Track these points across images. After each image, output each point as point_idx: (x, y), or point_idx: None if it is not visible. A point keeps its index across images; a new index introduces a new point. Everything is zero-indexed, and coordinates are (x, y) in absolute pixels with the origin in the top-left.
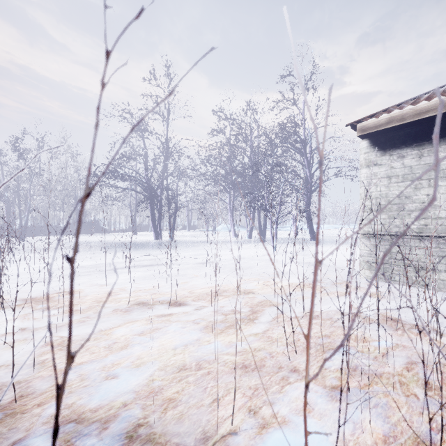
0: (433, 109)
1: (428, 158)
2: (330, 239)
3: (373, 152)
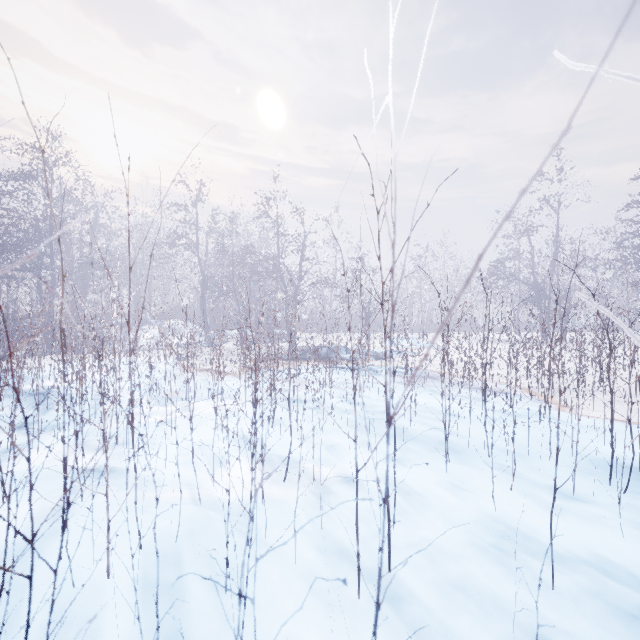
0: None
1: None
2: None
3: None
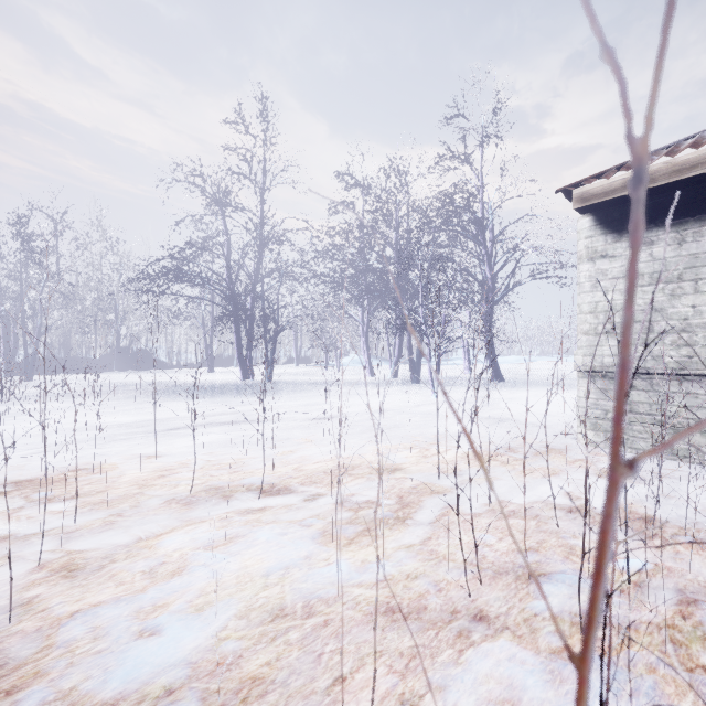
0: (704, 163)
1: (695, 245)
2: (523, 379)
3: (601, 236)
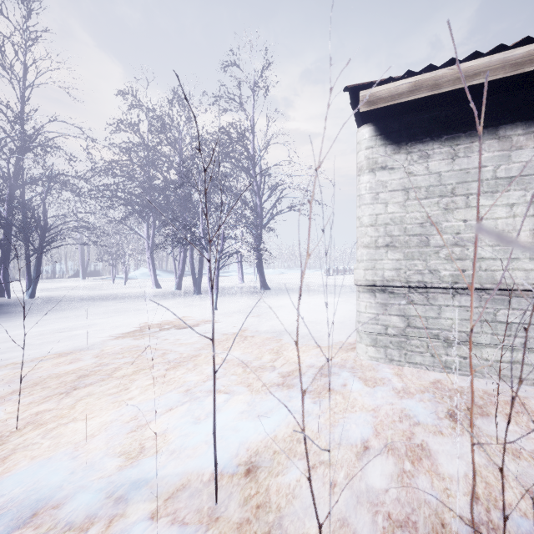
0: (486, 71)
1: (466, 160)
2: (282, 287)
3: (381, 147)
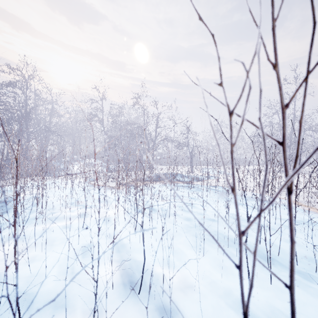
0: None
1: None
2: None
3: None
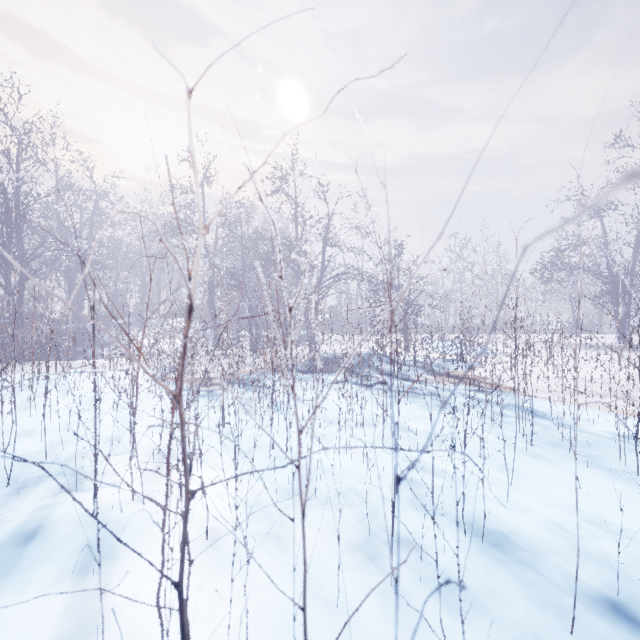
0: None
1: None
2: None
3: None
